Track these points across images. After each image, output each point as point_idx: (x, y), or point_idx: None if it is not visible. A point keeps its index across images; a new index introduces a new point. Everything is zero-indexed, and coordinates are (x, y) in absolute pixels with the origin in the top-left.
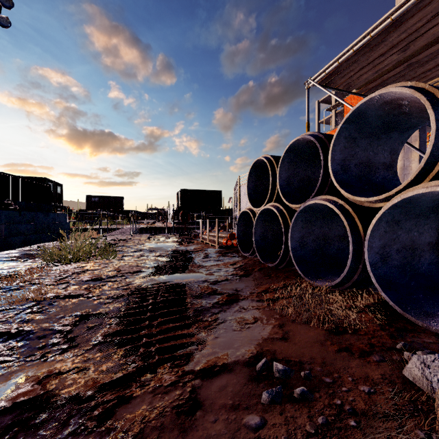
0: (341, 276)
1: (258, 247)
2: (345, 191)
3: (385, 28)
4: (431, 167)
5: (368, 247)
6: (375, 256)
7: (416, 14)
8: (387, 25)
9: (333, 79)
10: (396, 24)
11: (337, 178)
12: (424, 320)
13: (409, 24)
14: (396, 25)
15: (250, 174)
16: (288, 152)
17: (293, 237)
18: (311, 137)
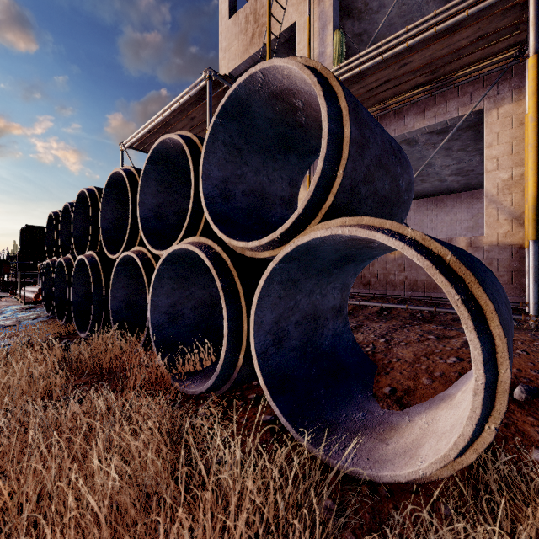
0: (66, 313)
1: (48, 299)
2: (77, 252)
3: (162, 125)
4: (96, 242)
5: (73, 291)
6: (80, 297)
7: (177, 123)
8: (161, 123)
9: (146, 147)
10: (168, 125)
11: (78, 241)
12: (84, 332)
13: (178, 127)
14: (169, 125)
15: (50, 226)
16: (66, 213)
17: (59, 288)
18: (70, 206)
